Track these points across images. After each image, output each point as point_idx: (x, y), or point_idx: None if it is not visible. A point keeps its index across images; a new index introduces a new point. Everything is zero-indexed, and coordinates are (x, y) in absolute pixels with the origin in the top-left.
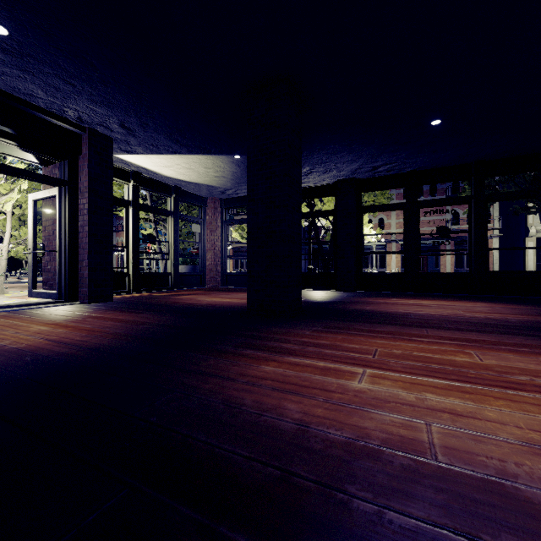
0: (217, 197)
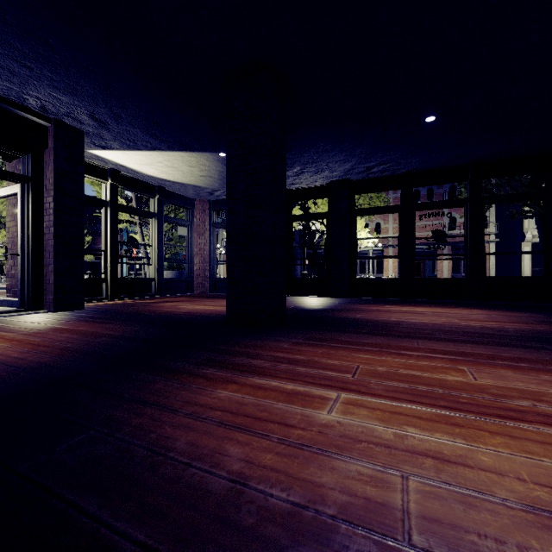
0: (205, 198)
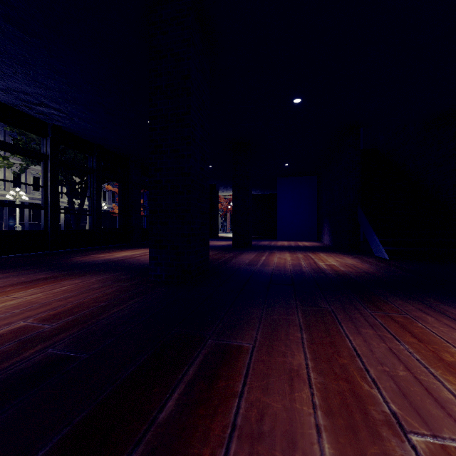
0: None
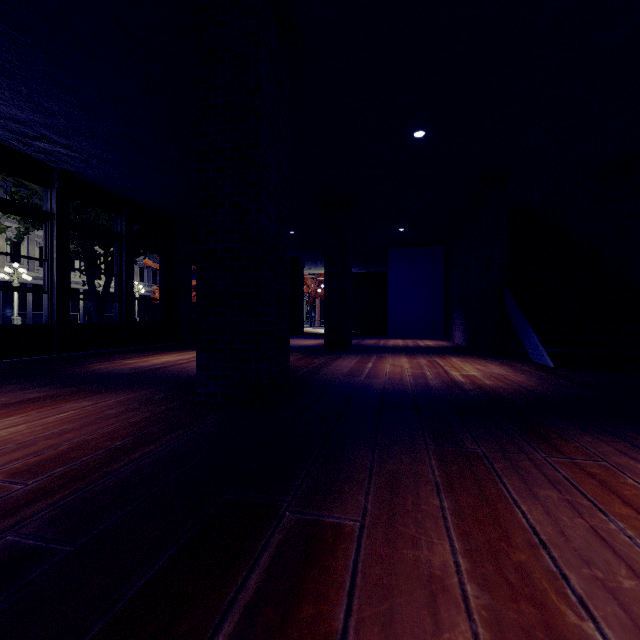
0: None
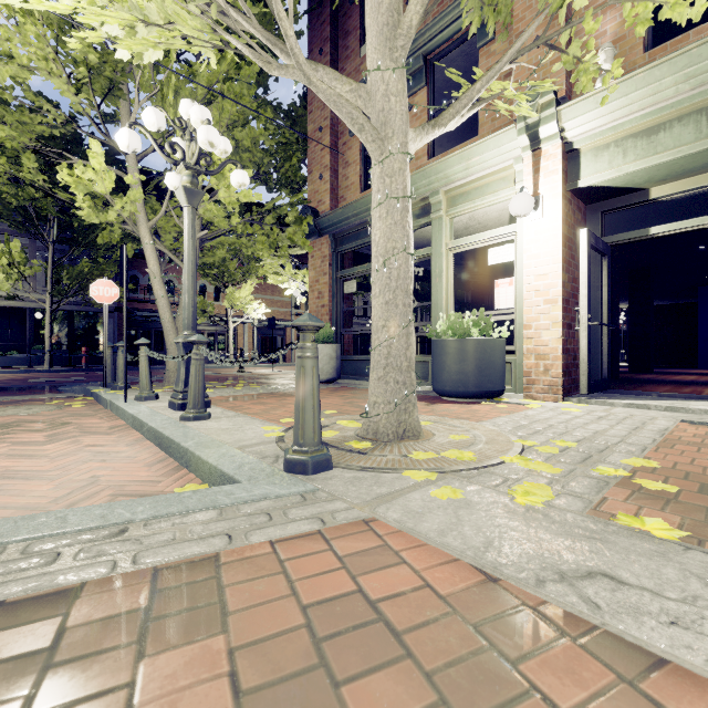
0: None
